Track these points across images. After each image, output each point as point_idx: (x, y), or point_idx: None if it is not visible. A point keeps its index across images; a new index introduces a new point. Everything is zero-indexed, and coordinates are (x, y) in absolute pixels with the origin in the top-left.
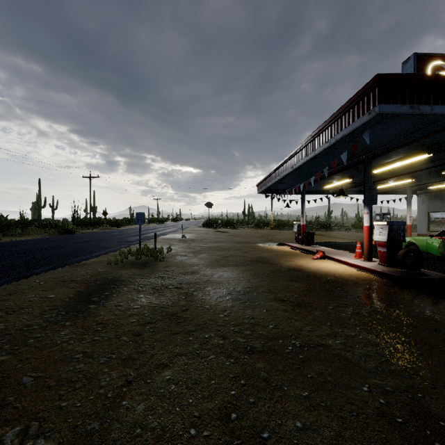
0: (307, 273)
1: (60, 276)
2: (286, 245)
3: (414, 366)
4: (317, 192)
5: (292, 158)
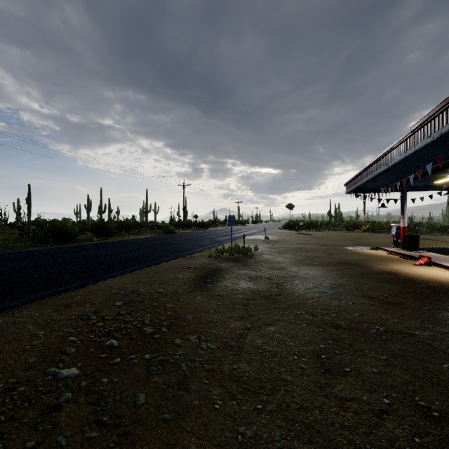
0: (403, 278)
1: (179, 264)
2: (382, 250)
3: None
4: (424, 188)
5: (387, 155)
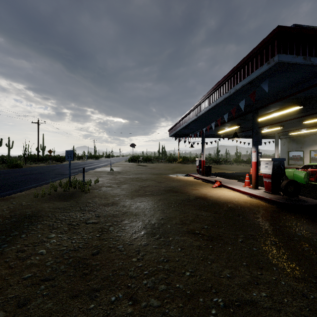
0: (211, 201)
1: None
2: (191, 176)
3: None
4: (212, 136)
5: (196, 108)
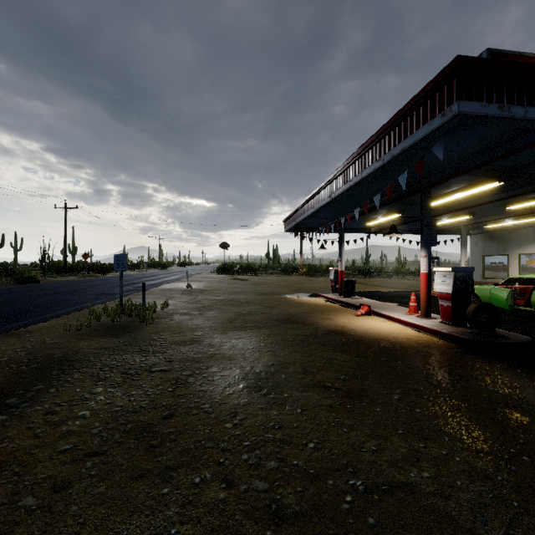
0: (353, 337)
1: None
2: (321, 297)
3: None
4: (357, 230)
5: (330, 185)
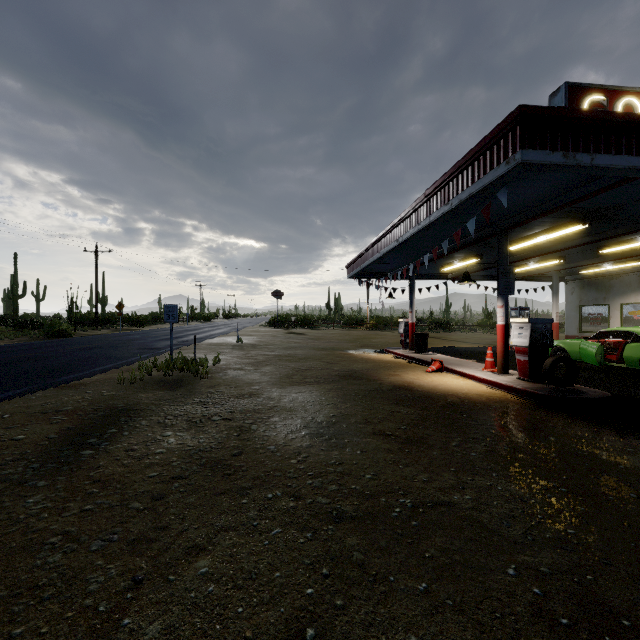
0: (419, 393)
1: (38, 404)
2: (389, 353)
3: (578, 530)
4: (431, 276)
5: (397, 227)
